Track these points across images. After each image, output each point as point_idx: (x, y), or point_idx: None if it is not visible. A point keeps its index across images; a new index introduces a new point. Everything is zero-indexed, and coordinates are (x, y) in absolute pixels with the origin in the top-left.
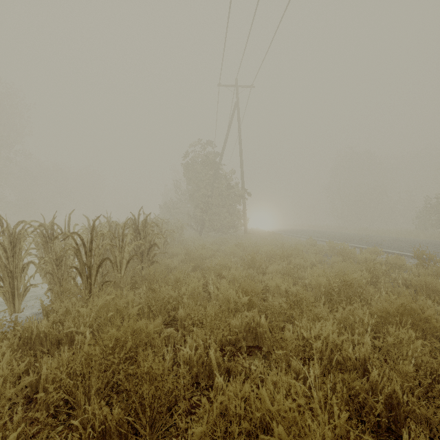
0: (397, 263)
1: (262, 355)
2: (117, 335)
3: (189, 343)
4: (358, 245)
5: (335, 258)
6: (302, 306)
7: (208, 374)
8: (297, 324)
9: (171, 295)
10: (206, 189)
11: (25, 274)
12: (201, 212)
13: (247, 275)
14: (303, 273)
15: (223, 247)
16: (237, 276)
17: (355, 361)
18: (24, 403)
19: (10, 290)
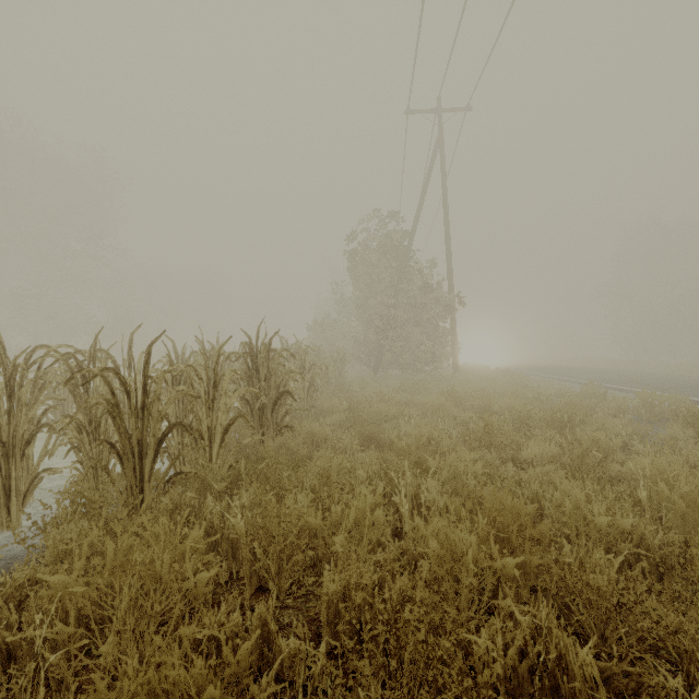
0: None
1: None
2: None
3: None
4: None
5: (677, 429)
6: None
7: None
8: None
9: (307, 521)
10: (385, 294)
11: (27, 451)
12: (377, 334)
13: (482, 466)
14: (617, 468)
15: (416, 396)
16: (462, 473)
17: None
18: None
19: (1, 481)
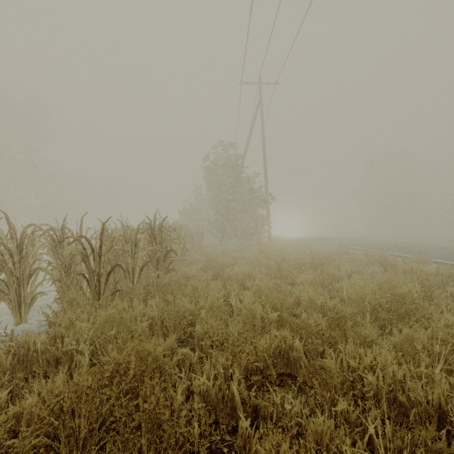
0: (452, 275)
1: (297, 387)
2: (118, 359)
3: (206, 370)
4: (397, 254)
5: (375, 267)
6: (344, 326)
7: (230, 412)
8: (340, 348)
9: (187, 308)
10: (227, 193)
11: (32, 281)
12: (222, 217)
13: (274, 286)
14: (339, 285)
15: (245, 254)
16: (263, 287)
17: (427, 407)
18: (7, 439)
19: (16, 298)
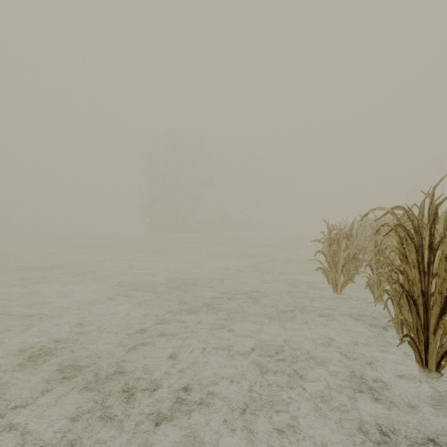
0: None
1: None
2: None
3: None
4: None
5: None
6: None
7: None
8: None
9: None
10: None
11: None
12: None
13: None
14: None
15: None
16: None
17: None
18: None
19: None
